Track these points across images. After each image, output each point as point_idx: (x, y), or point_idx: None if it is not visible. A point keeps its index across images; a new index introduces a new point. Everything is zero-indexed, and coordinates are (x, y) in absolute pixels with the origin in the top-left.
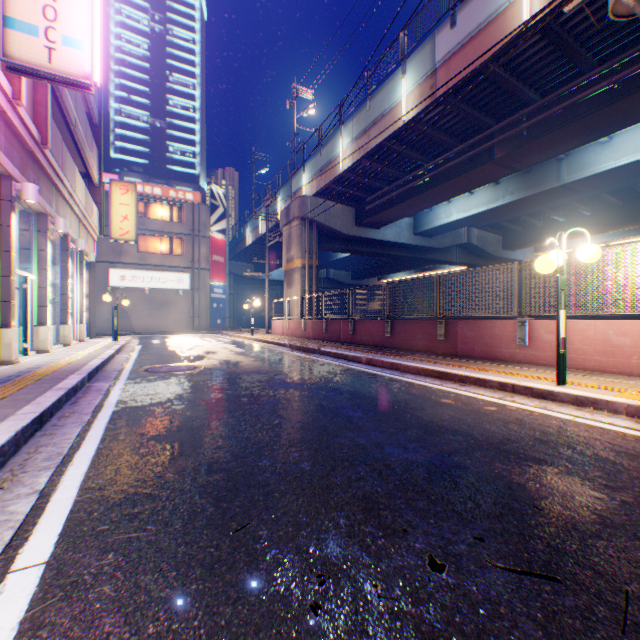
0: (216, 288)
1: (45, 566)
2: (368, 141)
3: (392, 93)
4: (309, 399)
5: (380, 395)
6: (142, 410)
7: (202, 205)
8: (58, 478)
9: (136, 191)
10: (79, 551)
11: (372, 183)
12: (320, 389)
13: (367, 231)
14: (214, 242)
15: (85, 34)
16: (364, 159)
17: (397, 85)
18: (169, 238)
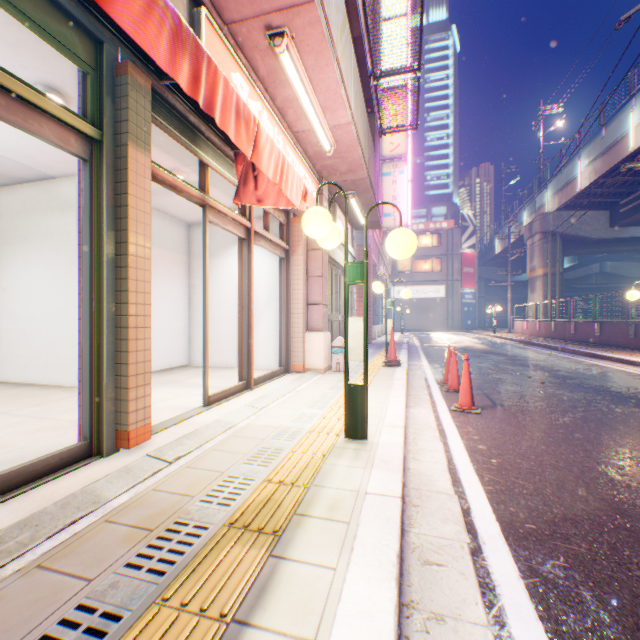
0: (465, 295)
1: (427, 362)
2: (601, 165)
3: (621, 124)
4: (497, 356)
5: (536, 358)
6: (432, 353)
7: (453, 229)
8: (420, 358)
9: None
10: (431, 362)
11: (619, 190)
12: (507, 355)
13: (625, 230)
14: (463, 257)
15: (405, 208)
16: (601, 178)
17: (626, 117)
18: (428, 259)
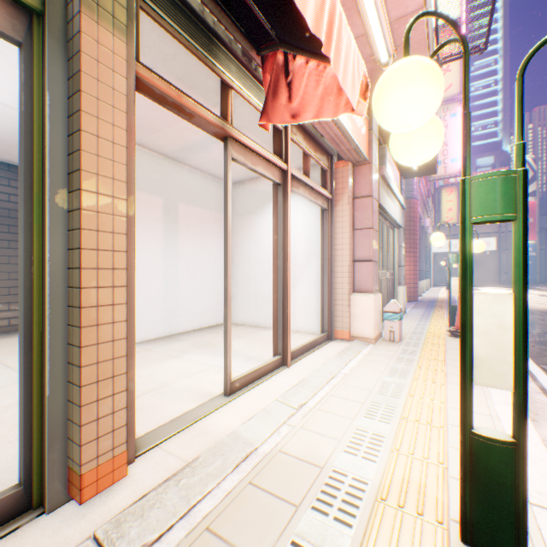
0: None
1: None
2: None
3: None
4: None
5: None
6: None
7: None
8: None
9: (456, 190)
10: None
11: None
12: None
13: None
14: None
15: (458, 154)
16: None
17: None
18: None
